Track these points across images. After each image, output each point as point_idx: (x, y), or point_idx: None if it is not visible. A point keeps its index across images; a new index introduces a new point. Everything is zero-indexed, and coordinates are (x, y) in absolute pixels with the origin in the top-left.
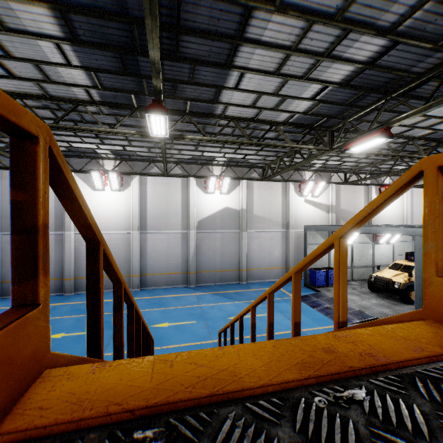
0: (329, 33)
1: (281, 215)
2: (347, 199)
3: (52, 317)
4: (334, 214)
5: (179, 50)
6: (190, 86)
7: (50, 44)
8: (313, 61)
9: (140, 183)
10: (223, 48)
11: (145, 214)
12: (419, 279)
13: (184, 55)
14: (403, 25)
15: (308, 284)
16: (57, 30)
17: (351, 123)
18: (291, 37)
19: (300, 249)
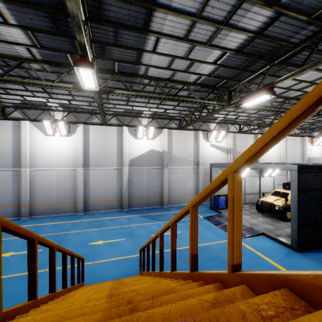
0: (226, 3)
1: (193, 156)
2: (241, 143)
3: (6, 238)
4: (232, 155)
5: (102, 13)
6: (115, 48)
7: None
8: (215, 29)
9: (84, 130)
10: (139, 13)
11: (88, 154)
12: (294, 203)
13: (107, 18)
14: None
15: (213, 207)
16: None
17: (244, 84)
18: (195, 4)
19: (207, 181)
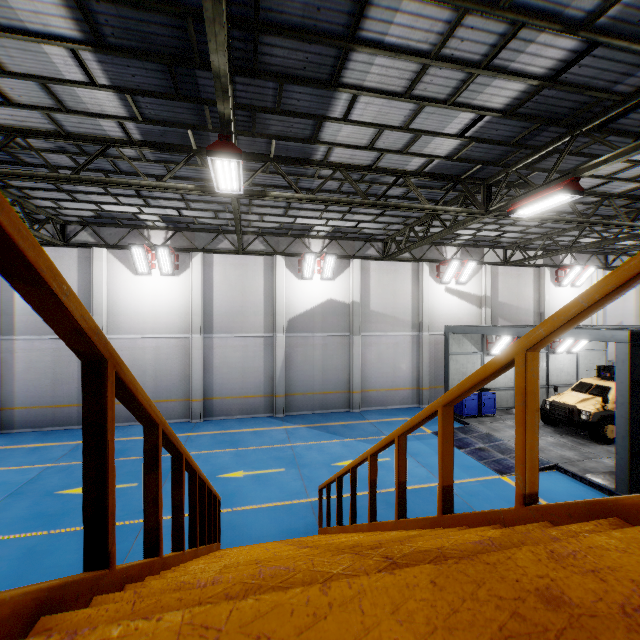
0: (489, 30)
1: (410, 311)
2: (509, 287)
3: (72, 461)
4: (489, 309)
5: (259, 59)
6: (275, 117)
7: (63, 51)
8: (464, 76)
9: (204, 263)
10: (325, 55)
11: (211, 309)
12: (622, 407)
13: (266, 66)
14: (605, 15)
15: None
16: (71, 29)
17: (517, 173)
18: (430, 36)
19: (439, 361)
